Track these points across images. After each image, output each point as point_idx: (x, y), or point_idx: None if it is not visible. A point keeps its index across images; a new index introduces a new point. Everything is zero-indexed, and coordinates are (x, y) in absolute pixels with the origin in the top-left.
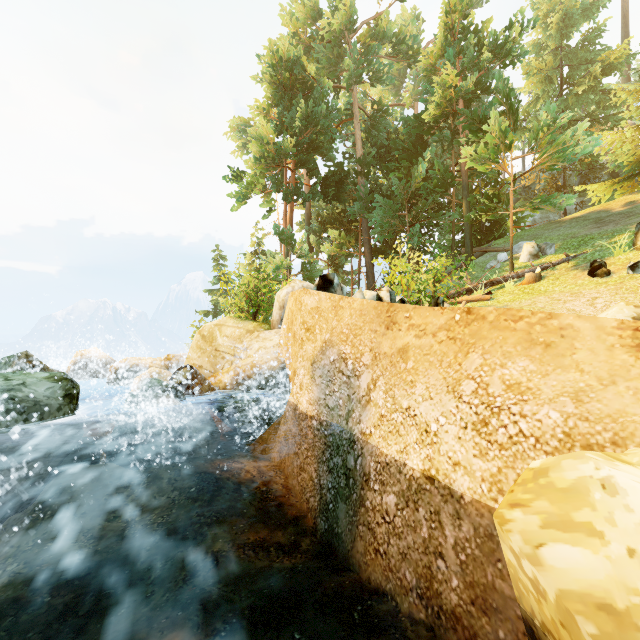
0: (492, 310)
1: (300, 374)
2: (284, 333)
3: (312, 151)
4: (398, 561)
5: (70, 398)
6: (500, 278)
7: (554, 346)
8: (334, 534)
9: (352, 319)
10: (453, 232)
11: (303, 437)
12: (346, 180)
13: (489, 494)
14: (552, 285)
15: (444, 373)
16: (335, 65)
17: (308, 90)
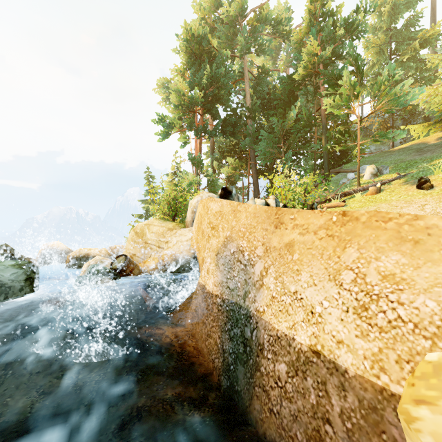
0: (364, 213)
1: (207, 262)
2: (195, 230)
3: (215, 101)
4: (290, 422)
5: (30, 281)
6: (351, 191)
7: (422, 243)
8: (234, 391)
9: (247, 220)
10: (315, 158)
11: (209, 311)
12: (239, 122)
13: (371, 371)
14: (389, 195)
15: (325, 264)
16: (231, 40)
17: (212, 58)
